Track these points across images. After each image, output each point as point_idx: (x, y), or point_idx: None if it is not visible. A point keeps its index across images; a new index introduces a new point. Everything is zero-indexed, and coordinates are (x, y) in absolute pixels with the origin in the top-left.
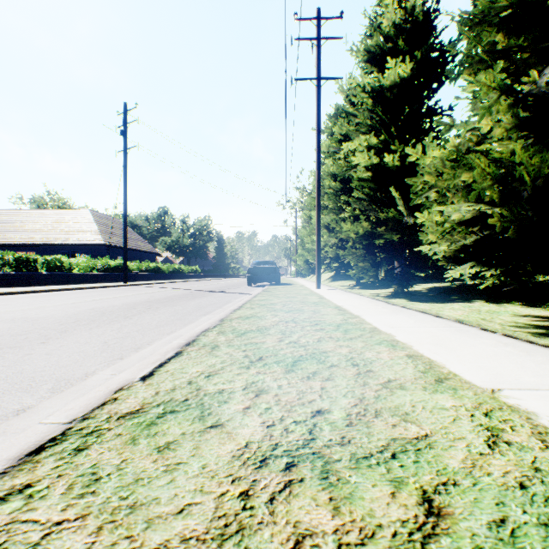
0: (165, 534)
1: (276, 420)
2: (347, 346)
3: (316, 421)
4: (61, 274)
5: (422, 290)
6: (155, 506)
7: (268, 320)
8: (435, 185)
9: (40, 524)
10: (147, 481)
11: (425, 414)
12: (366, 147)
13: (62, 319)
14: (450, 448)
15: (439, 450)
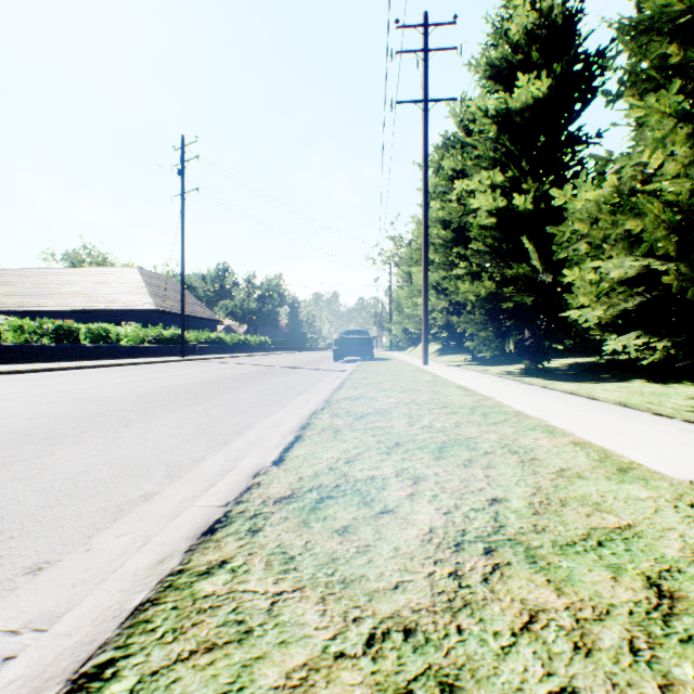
0: (392, 606)
1: (451, 507)
2: (495, 432)
3: (496, 509)
4: (107, 347)
5: (560, 366)
6: (367, 582)
7: (382, 401)
8: (588, 235)
9: (261, 594)
10: (344, 561)
11: (619, 505)
12: (489, 187)
13: (133, 399)
14: (661, 538)
15: (650, 540)
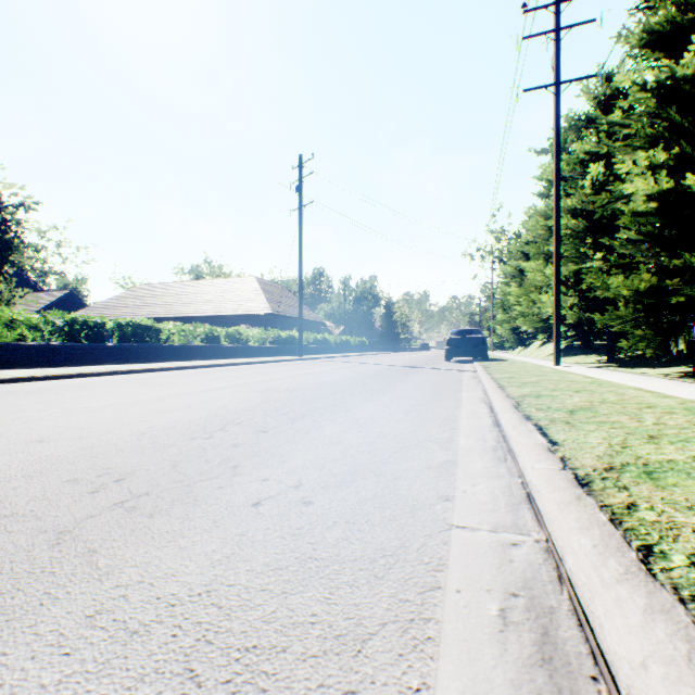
0: None
1: None
2: None
3: None
4: (241, 347)
5: None
6: None
7: (569, 399)
8: None
9: None
10: None
11: None
12: (647, 168)
13: (317, 391)
14: None
15: None
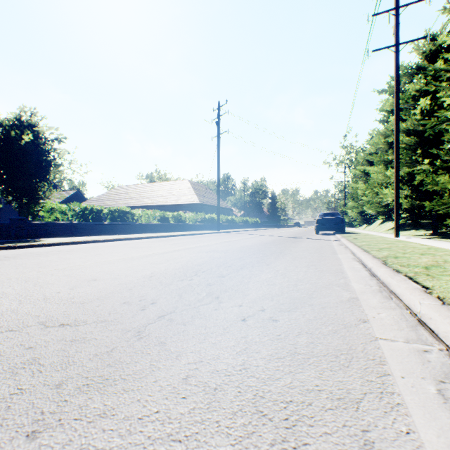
0: None
1: None
2: None
3: None
4: (181, 224)
5: None
6: None
7: (420, 260)
8: None
9: None
10: None
11: None
12: None
13: (241, 252)
14: None
15: None
